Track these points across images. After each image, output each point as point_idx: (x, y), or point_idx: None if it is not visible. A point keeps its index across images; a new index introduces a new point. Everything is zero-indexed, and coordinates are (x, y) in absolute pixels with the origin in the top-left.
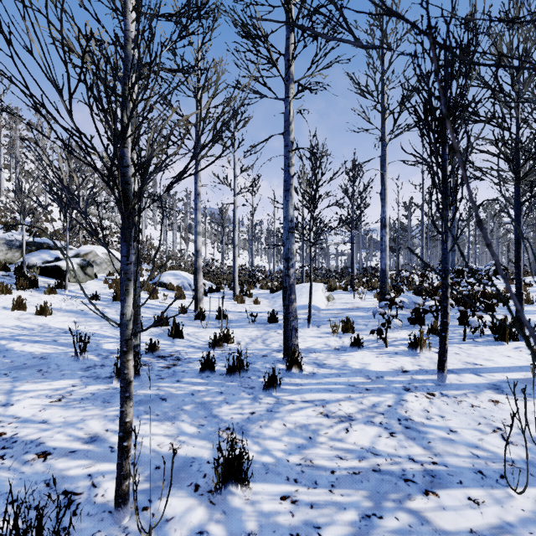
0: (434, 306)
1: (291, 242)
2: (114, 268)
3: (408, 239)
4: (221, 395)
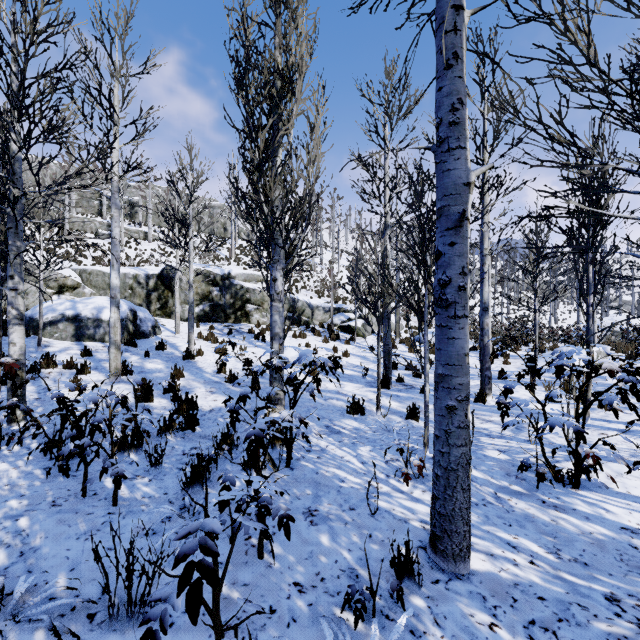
0: None
1: (484, 317)
2: None
3: None
4: None
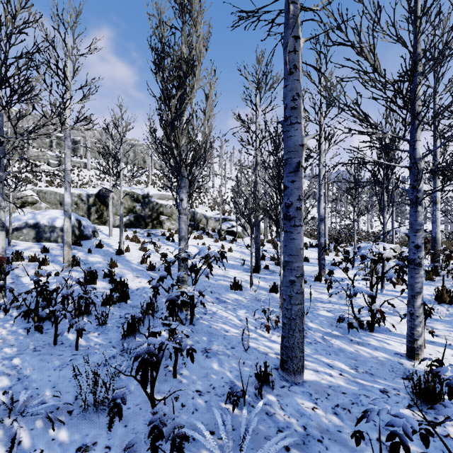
0: None
1: (321, 225)
2: None
3: None
4: None
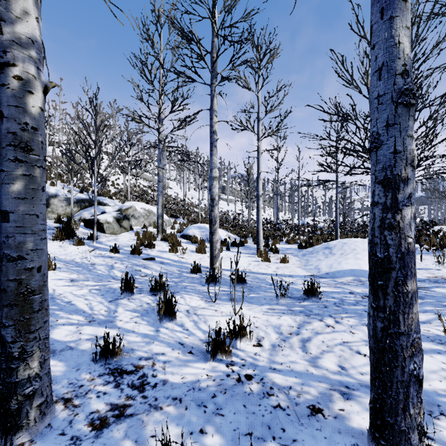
0: None
1: (402, 133)
2: (150, 221)
3: None
4: None
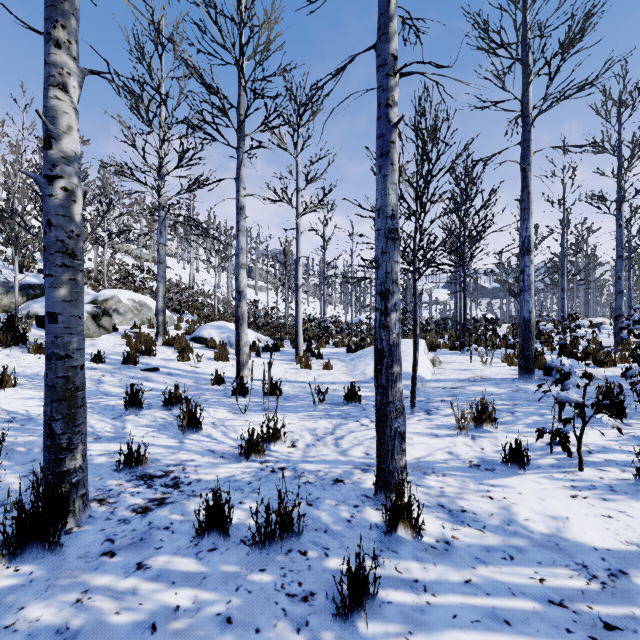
0: (611, 378)
1: (391, 259)
2: (143, 318)
3: None
4: (225, 633)
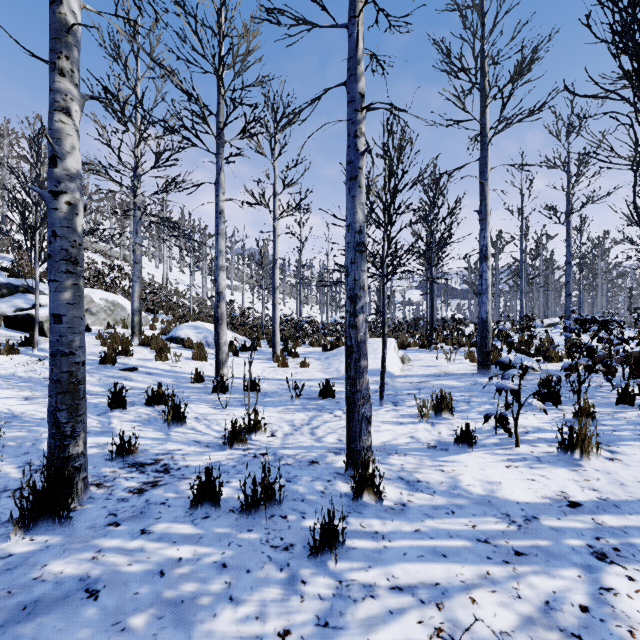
0: (556, 372)
1: (359, 268)
2: (116, 318)
3: (496, 282)
4: (222, 574)
